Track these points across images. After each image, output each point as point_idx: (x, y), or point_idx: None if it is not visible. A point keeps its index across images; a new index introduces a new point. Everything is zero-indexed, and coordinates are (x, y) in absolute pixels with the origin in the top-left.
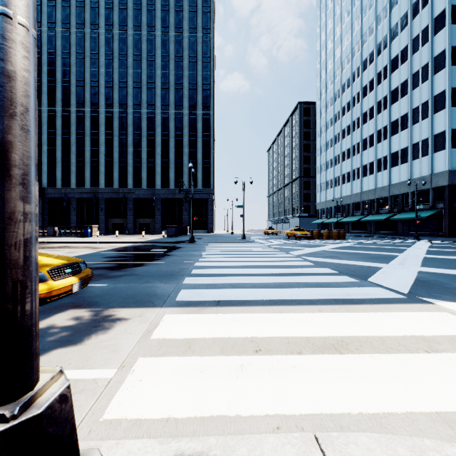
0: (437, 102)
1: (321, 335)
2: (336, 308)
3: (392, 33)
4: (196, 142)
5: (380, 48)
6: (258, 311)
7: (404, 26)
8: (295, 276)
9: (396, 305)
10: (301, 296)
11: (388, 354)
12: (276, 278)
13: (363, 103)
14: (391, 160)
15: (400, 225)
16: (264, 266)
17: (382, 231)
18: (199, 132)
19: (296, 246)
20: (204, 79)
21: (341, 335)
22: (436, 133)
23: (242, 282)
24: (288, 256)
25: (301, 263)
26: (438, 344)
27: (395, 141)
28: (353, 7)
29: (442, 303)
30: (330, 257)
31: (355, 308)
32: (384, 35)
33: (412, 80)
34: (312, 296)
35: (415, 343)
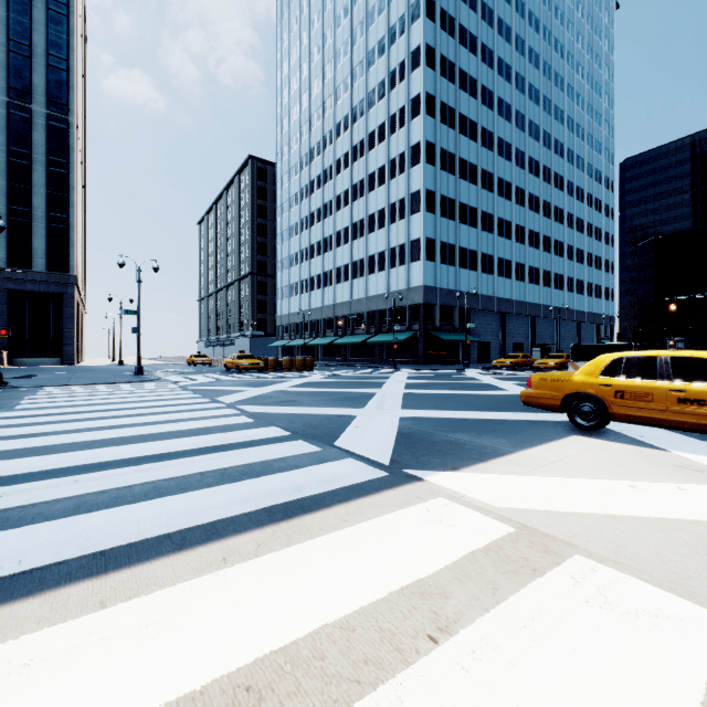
0: (414, 203)
1: (192, 685)
2: (266, 539)
3: (369, 99)
4: (29, 170)
5: (357, 114)
6: (17, 627)
7: (382, 96)
8: (205, 456)
9: (375, 497)
10: (193, 518)
11: (359, 703)
12: (159, 467)
13: (337, 182)
14: (368, 265)
15: (378, 350)
16: (147, 437)
17: (359, 357)
18: (37, 150)
19: (237, 384)
20: (51, 44)
21: (253, 657)
22: (412, 239)
23: (49, 498)
24: (213, 406)
25: (231, 421)
26: (446, 599)
27: (372, 241)
28: (325, 44)
29: (434, 476)
30: (285, 403)
31: (306, 525)
32: (361, 98)
33: (390, 168)
34: (221, 511)
35: (409, 616)
